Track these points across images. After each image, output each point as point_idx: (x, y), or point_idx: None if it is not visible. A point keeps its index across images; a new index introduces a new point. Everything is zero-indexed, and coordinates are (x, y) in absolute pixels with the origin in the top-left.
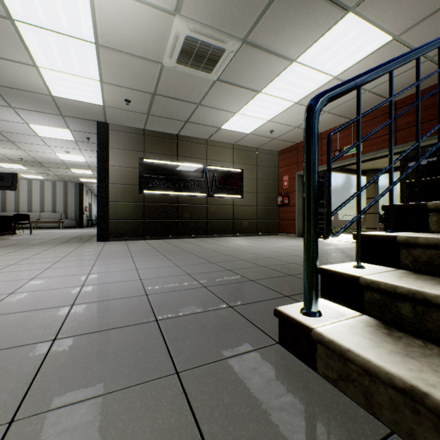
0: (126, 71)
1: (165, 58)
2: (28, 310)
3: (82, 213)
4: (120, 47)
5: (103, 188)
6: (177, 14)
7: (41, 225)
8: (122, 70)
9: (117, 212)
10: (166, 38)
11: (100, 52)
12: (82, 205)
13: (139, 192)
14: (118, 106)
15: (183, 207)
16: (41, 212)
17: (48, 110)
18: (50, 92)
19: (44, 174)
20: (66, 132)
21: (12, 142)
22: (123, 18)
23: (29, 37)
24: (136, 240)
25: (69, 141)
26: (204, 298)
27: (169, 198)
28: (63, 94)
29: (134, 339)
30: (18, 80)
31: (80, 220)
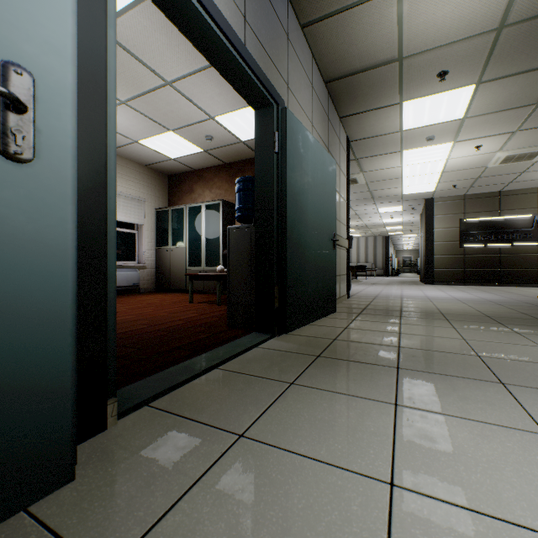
0: (457, 175)
1: (489, 165)
2: (440, 297)
3: (387, 263)
4: (456, 169)
5: (429, 246)
6: (499, 151)
7: (358, 273)
8: (454, 176)
9: (440, 263)
10: (490, 159)
11: (442, 174)
12: (387, 256)
13: (459, 246)
14: (445, 189)
15: (506, 258)
16: (357, 263)
17: (394, 200)
18: (401, 193)
19: (362, 233)
20: (398, 208)
21: (359, 218)
22: (462, 162)
23: (406, 180)
24: (456, 285)
25: (397, 212)
26: (514, 301)
27: (489, 250)
28: (409, 192)
29: (484, 302)
30: (388, 193)
31: (386, 269)
